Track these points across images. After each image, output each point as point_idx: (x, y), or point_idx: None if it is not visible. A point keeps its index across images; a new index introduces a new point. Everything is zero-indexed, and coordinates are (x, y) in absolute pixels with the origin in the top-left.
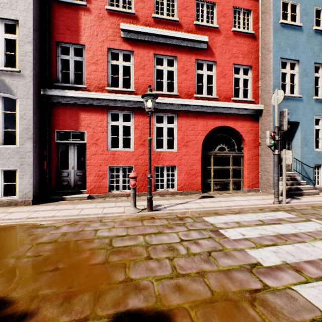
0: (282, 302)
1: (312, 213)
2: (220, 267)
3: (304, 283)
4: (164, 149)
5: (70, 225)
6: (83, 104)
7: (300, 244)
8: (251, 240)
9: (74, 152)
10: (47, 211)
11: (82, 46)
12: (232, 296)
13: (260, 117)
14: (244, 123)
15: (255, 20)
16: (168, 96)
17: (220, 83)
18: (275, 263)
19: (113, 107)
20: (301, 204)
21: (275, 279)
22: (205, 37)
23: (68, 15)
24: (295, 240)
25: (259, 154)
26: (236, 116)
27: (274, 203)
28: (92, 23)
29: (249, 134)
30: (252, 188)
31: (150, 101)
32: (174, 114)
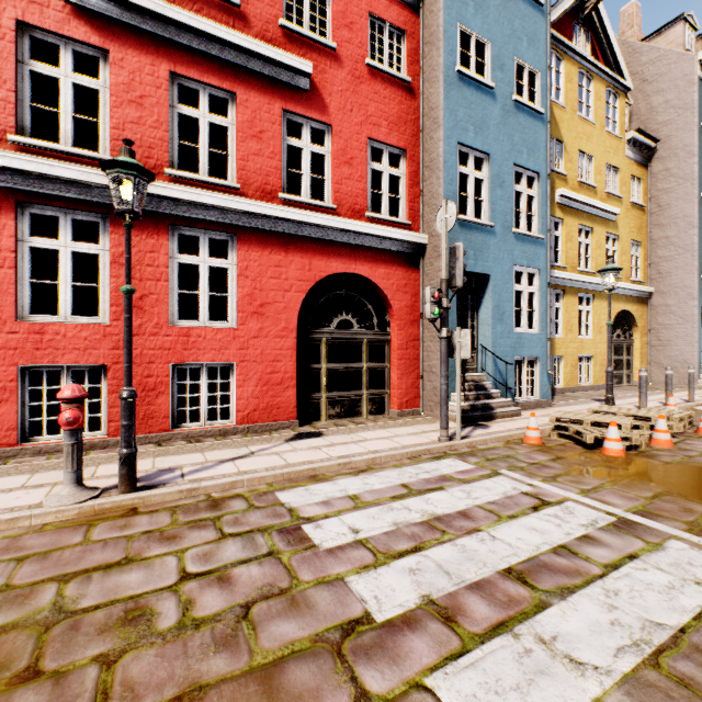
0: None
1: (504, 456)
2: (256, 658)
3: (455, 657)
4: (201, 320)
5: None
6: None
7: (469, 537)
8: (369, 545)
9: None
10: None
11: None
12: None
13: (422, 260)
14: (391, 269)
15: (414, 56)
16: (213, 187)
17: (341, 176)
18: (406, 606)
19: (38, 197)
20: (488, 437)
21: (392, 663)
22: (305, 63)
23: None
24: (462, 529)
25: (420, 337)
26: (374, 254)
27: (440, 439)
28: None
29: (402, 293)
30: (408, 410)
31: (127, 184)
32: (230, 236)
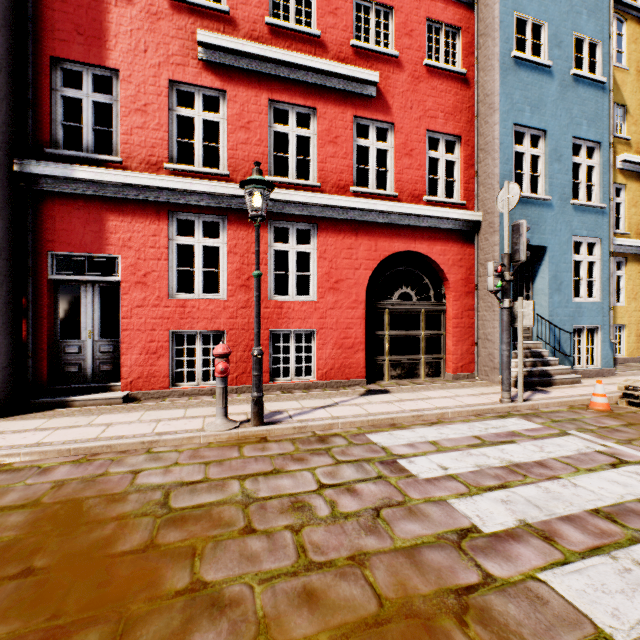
0: (520, 610)
1: (570, 419)
2: (397, 542)
3: (560, 564)
4: (290, 295)
5: (77, 462)
6: (113, 197)
7: (550, 482)
8: (459, 479)
9: (94, 301)
10: (25, 432)
11: (111, 71)
12: (421, 605)
13: (476, 236)
14: (447, 246)
15: (468, 49)
16: (299, 188)
17: (402, 167)
18: (506, 525)
19: (182, 207)
20: (551, 401)
21: (506, 560)
22: (373, 74)
23: (80, 2)
24: (542, 475)
25: (475, 307)
26: (432, 233)
27: (502, 401)
28: (135, 24)
29: (457, 267)
30: (463, 374)
31: (259, 196)
32: (312, 226)
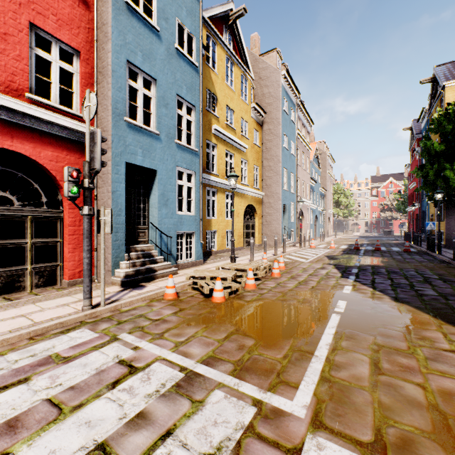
0: None
1: (137, 317)
2: None
3: None
4: None
5: None
6: None
7: None
8: None
9: None
10: None
11: None
12: None
13: None
14: (61, 153)
15: None
16: None
17: None
18: None
19: None
20: (135, 299)
21: None
22: None
23: None
24: None
25: (95, 216)
26: (39, 136)
27: (83, 309)
28: None
29: None
30: (81, 279)
31: None
32: None
